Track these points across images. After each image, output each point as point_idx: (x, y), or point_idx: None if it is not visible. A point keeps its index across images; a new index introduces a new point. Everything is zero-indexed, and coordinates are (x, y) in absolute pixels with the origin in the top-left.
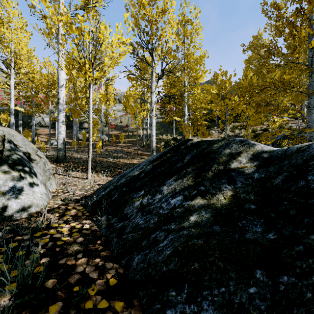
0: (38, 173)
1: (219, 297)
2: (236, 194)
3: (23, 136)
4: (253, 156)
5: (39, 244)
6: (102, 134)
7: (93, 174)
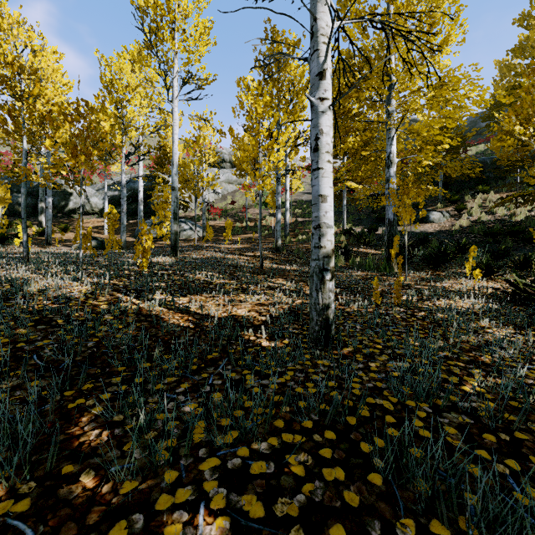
0: None
1: None
2: None
3: None
4: None
5: None
6: (174, 219)
7: None
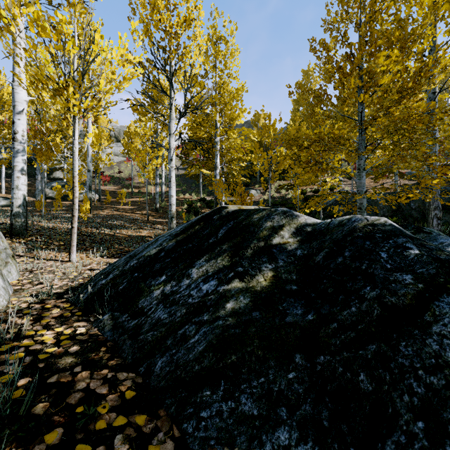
0: None
1: (258, 388)
2: (278, 274)
3: None
4: (297, 230)
5: (9, 361)
6: (89, 190)
7: (80, 254)
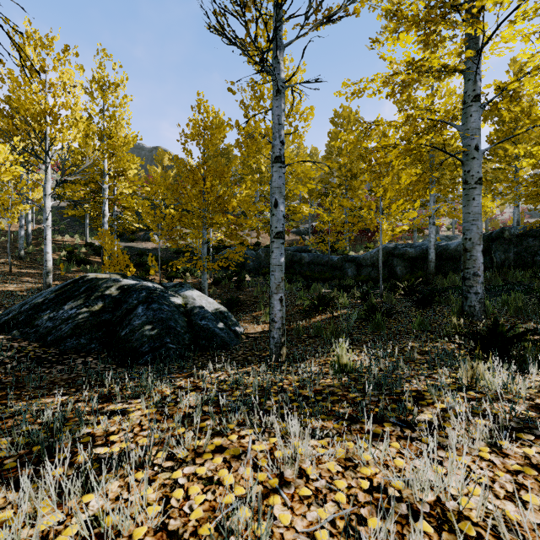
0: None
1: (88, 337)
2: (105, 305)
3: None
4: (119, 288)
5: None
6: None
7: None
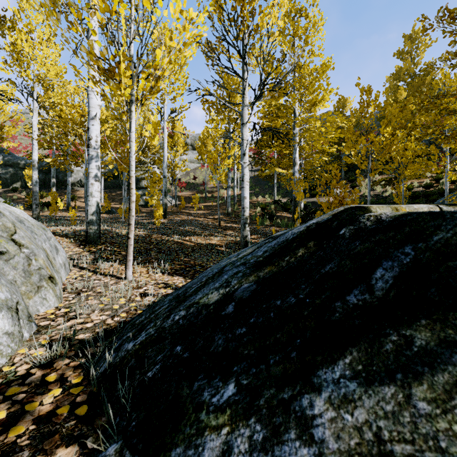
0: None
1: None
2: None
3: None
4: None
5: None
6: (165, 196)
7: (141, 268)
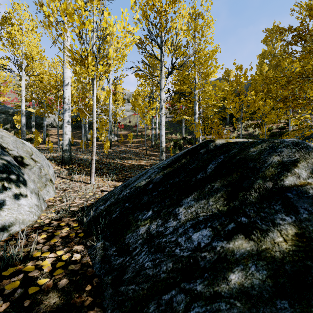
0: (30, 180)
1: None
2: (303, 232)
3: (16, 138)
4: None
5: (5, 290)
6: (110, 134)
7: (98, 178)
